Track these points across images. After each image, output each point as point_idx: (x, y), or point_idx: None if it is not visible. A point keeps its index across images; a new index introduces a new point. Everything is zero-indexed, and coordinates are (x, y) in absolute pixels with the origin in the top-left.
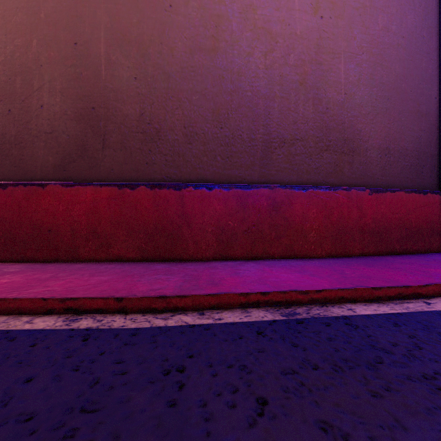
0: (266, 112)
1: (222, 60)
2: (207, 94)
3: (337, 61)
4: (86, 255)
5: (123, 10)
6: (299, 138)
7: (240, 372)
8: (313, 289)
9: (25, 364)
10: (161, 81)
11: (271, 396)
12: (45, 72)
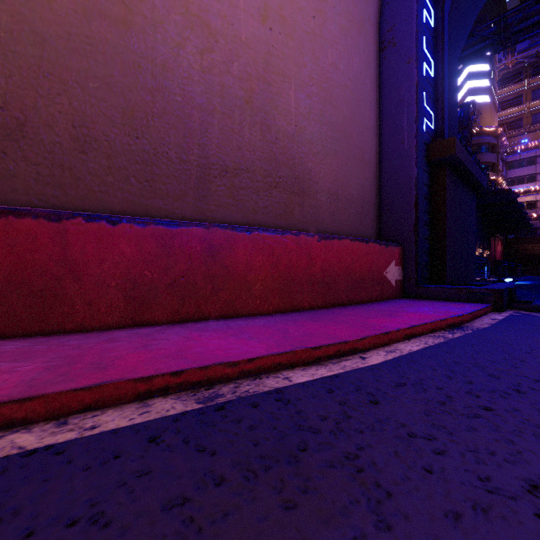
0: (203, 128)
1: (139, 42)
2: (114, 84)
3: (288, 86)
4: None
5: None
6: (244, 169)
7: (87, 530)
8: (245, 357)
9: None
10: (28, 44)
11: None
12: None
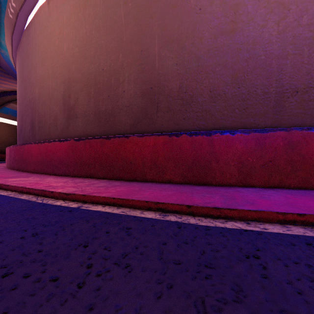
0: (278, 69)
1: (239, 37)
2: (227, 64)
3: None
4: (150, 178)
5: (169, 22)
6: (313, 86)
7: (308, 268)
8: None
9: (156, 235)
10: (193, 62)
11: None
12: (126, 71)
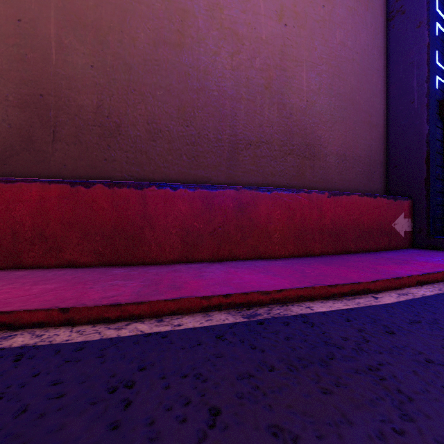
0: (232, 113)
1: (188, 57)
2: (172, 90)
3: (300, 69)
4: (31, 261)
5: None
6: (264, 141)
7: (194, 381)
8: (275, 289)
9: None
10: (122, 72)
11: (225, 404)
12: None
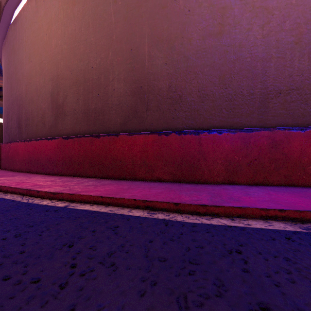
0: (263, 71)
1: (227, 39)
2: (215, 65)
3: None
4: (140, 176)
5: (158, 22)
6: (294, 88)
7: (286, 261)
8: None
9: (143, 233)
10: (182, 63)
11: None
12: (116, 69)
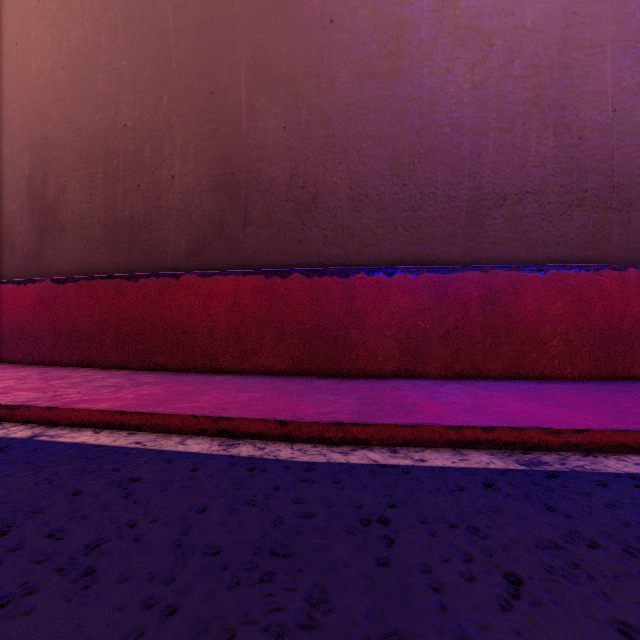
0: (474, 155)
1: (406, 86)
2: (383, 137)
3: (600, 59)
4: (226, 364)
5: (269, 39)
6: (530, 191)
7: (470, 535)
8: (569, 427)
9: (193, 491)
10: (319, 128)
11: (527, 575)
12: (177, 134)
